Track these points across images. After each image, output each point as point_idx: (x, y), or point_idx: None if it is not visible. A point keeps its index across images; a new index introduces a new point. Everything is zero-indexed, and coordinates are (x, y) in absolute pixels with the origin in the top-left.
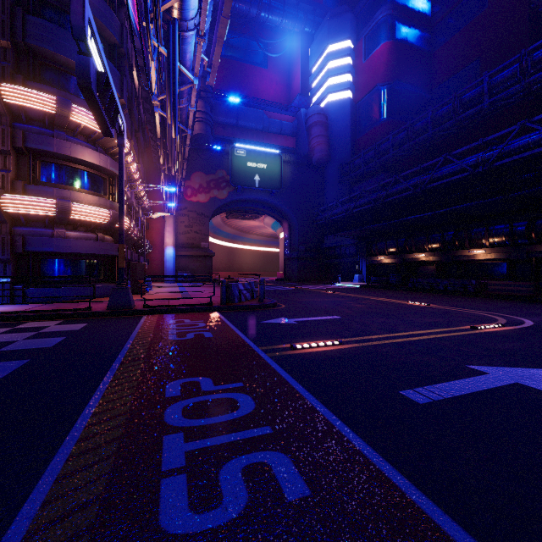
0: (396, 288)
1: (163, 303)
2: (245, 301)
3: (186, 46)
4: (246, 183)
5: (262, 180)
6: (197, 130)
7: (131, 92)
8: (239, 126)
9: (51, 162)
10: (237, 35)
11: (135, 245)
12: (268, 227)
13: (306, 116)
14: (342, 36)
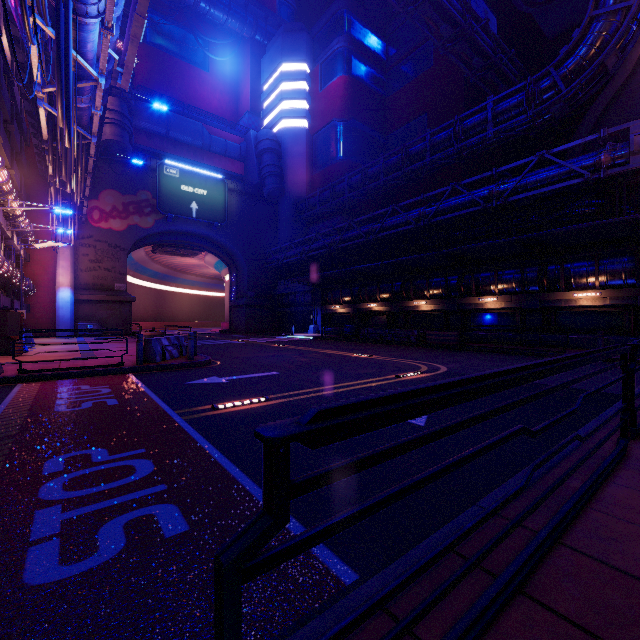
0: (349, 339)
1: (51, 366)
2: (170, 360)
3: (86, 33)
4: (179, 211)
5: (202, 210)
6: (109, 135)
7: None
8: (170, 138)
9: None
10: (168, 20)
11: (6, 284)
12: (211, 267)
13: (257, 140)
14: (297, 57)
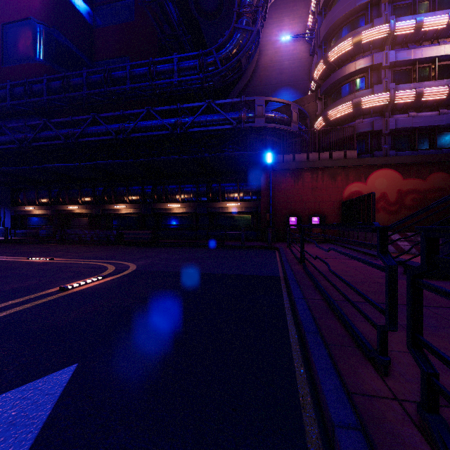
0: (41, 241)
1: None
2: None
3: None
4: None
5: None
6: None
7: None
8: None
9: None
10: None
11: None
12: None
13: None
14: None
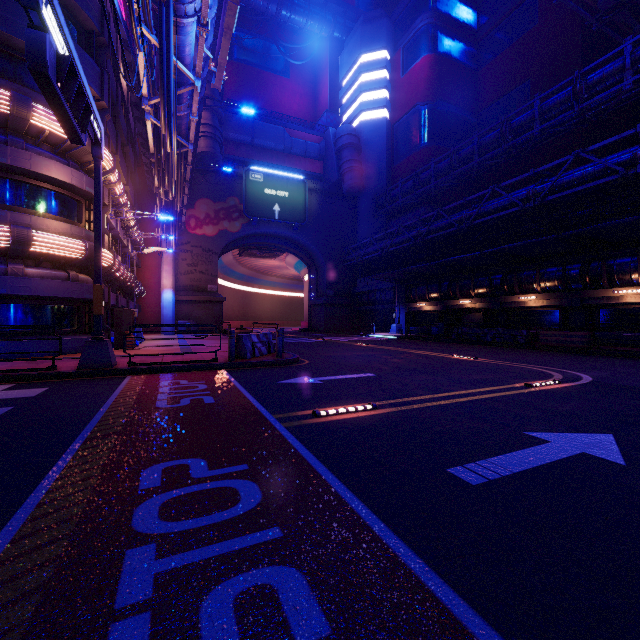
0: (439, 339)
1: (155, 360)
2: (259, 357)
3: (185, 36)
4: (263, 214)
5: (283, 211)
6: (203, 147)
7: (116, 95)
8: (255, 145)
9: (3, 177)
10: (253, 35)
11: (123, 287)
12: (291, 267)
13: (336, 136)
14: (377, 45)
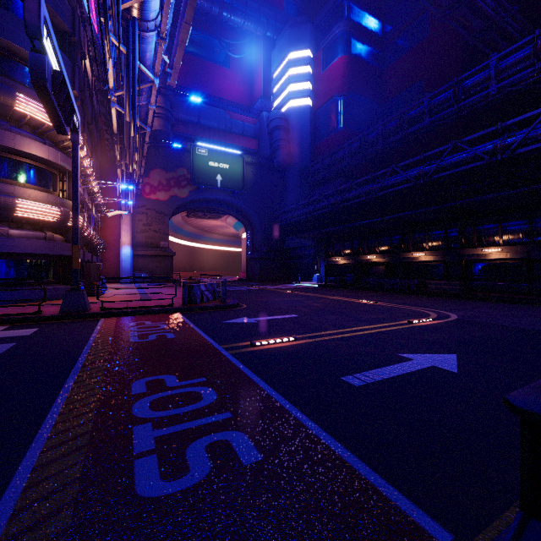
0: (351, 287)
1: (122, 305)
2: (207, 302)
3: (146, 45)
4: (207, 182)
5: (225, 180)
6: (156, 126)
7: (84, 82)
8: (200, 124)
9: None
10: (199, 31)
11: (88, 244)
12: (231, 227)
13: (268, 119)
14: (302, 45)
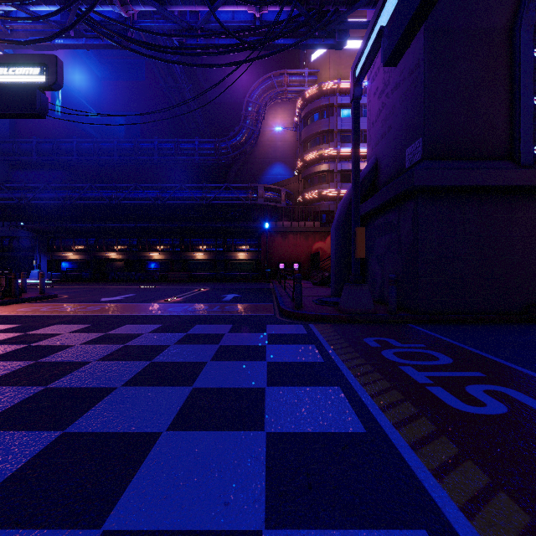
0: (99, 280)
1: None
2: (22, 295)
3: None
4: None
5: None
6: None
7: None
8: None
9: None
10: None
11: None
12: None
13: None
14: None
